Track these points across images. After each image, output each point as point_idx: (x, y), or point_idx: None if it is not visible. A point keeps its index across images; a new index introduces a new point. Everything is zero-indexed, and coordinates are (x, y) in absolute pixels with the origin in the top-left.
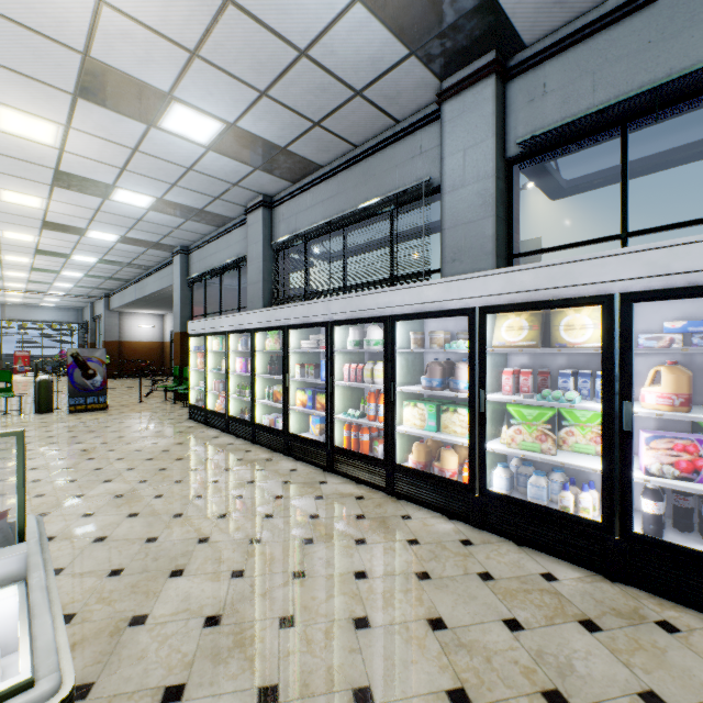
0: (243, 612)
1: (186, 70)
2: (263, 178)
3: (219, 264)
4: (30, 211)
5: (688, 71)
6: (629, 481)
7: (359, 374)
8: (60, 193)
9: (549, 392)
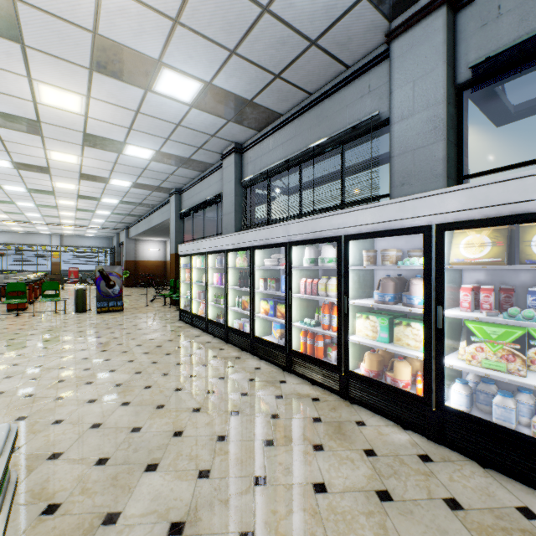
0: (205, 521)
1: (170, 38)
2: (234, 129)
3: (202, 200)
4: (70, 166)
5: None
6: None
7: (314, 287)
8: (89, 151)
9: (517, 310)
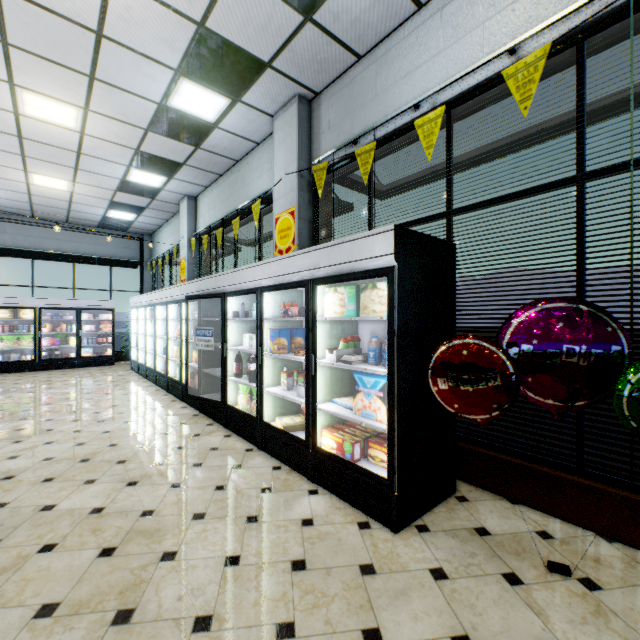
0: None
1: None
2: None
3: None
4: None
5: (52, 252)
6: (41, 348)
7: None
8: None
9: (18, 331)
